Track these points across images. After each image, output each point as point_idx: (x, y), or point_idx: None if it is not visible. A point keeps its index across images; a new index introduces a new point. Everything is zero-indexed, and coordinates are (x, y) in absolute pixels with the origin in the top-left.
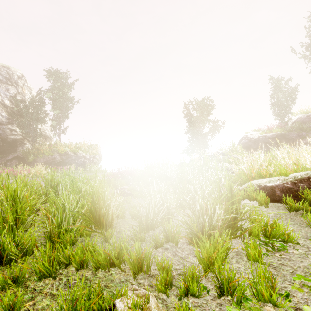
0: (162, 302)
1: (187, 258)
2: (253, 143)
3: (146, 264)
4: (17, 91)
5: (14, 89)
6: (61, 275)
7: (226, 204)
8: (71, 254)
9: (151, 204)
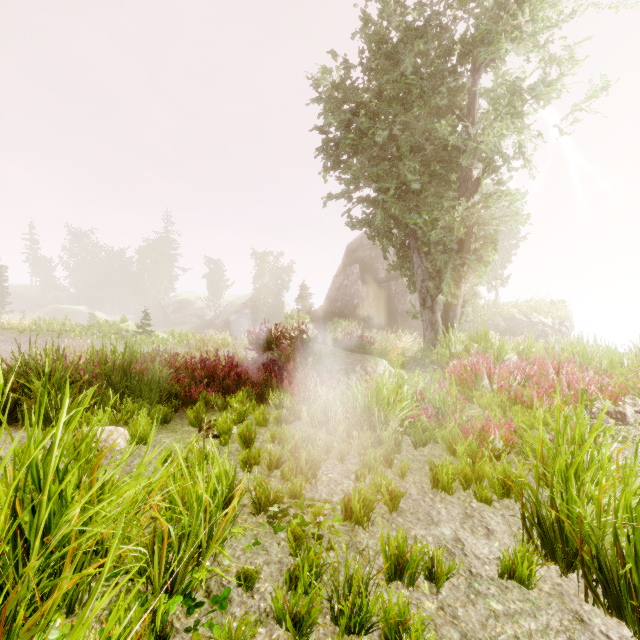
0: None
1: None
2: None
3: None
4: None
5: None
6: None
7: None
8: None
9: None
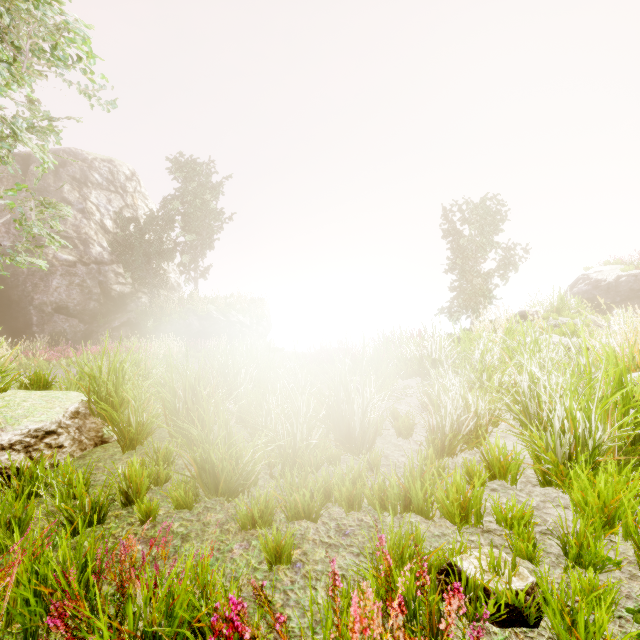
0: (530, 573)
1: (545, 508)
2: (604, 292)
3: (475, 509)
4: (124, 203)
5: (120, 200)
6: (322, 517)
7: (620, 411)
8: (329, 485)
9: (449, 408)
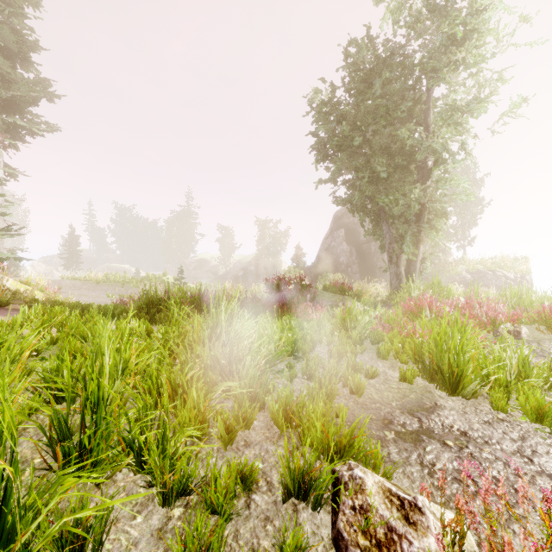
0: None
1: None
2: None
3: None
4: None
5: None
6: None
7: None
8: None
9: None
